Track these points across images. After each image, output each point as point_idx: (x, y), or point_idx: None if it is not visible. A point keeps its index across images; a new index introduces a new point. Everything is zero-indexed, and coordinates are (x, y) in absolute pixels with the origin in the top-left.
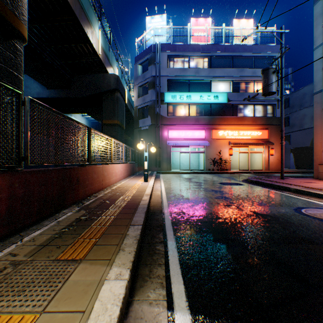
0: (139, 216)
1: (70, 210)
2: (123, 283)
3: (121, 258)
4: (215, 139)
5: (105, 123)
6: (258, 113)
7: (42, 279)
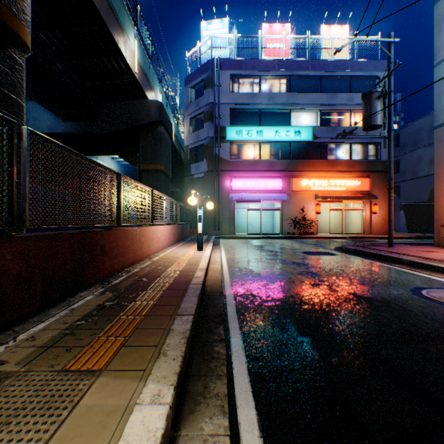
0: (190, 301)
1: (91, 292)
2: (163, 410)
3: (161, 368)
4: (296, 191)
5: (143, 169)
6: (356, 155)
7: (38, 404)
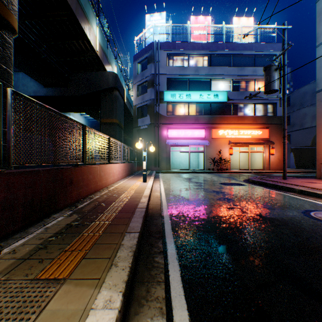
0: (136, 221)
1: (62, 214)
2: (112, 314)
3: (112, 277)
4: (215, 138)
5: (103, 122)
6: (259, 112)
7: (12, 309)
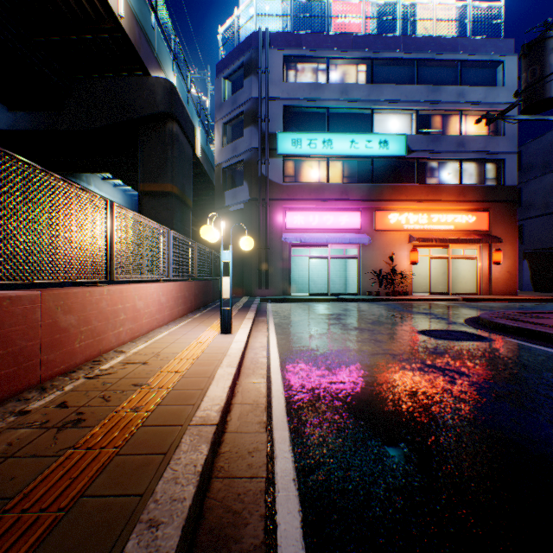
0: None
1: None
2: None
3: None
4: (381, 231)
5: (144, 191)
6: (468, 178)
7: None
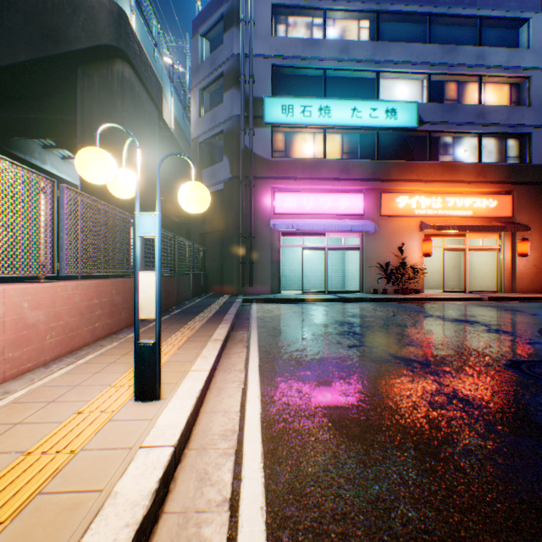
0: None
1: None
2: None
3: None
4: (387, 217)
5: None
6: (487, 156)
7: None
